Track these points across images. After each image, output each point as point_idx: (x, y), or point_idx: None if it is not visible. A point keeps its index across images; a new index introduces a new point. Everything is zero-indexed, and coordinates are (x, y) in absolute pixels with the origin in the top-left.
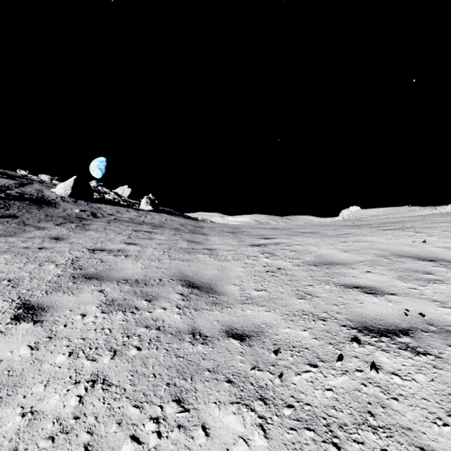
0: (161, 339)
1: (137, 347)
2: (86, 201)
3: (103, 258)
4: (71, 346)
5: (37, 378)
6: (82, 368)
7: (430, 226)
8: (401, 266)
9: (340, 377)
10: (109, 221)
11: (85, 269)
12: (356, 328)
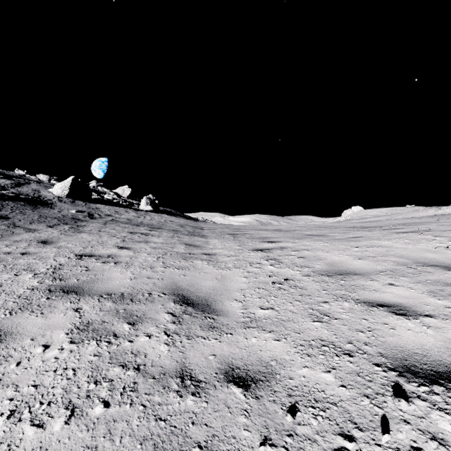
0: (138, 386)
1: (105, 400)
2: (84, 202)
3: (89, 266)
4: (16, 399)
5: None
6: (19, 441)
7: (449, 229)
8: (428, 277)
9: None
10: (105, 222)
11: (66, 280)
12: (395, 368)
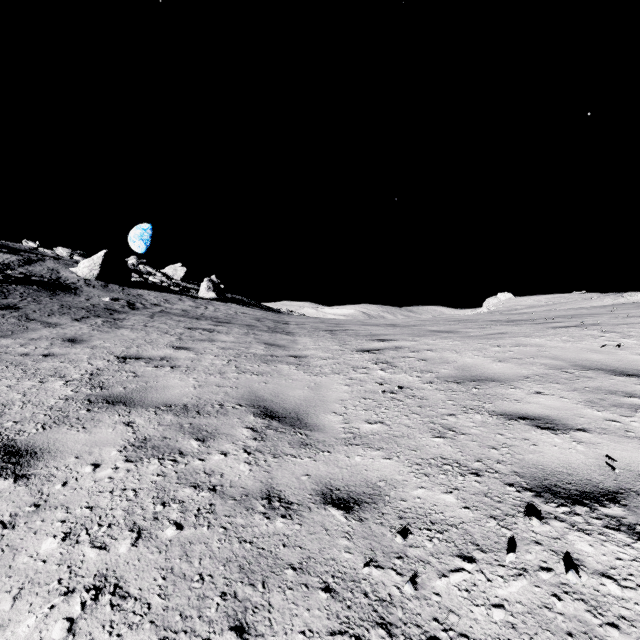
0: (216, 508)
1: (177, 522)
2: (121, 286)
3: (137, 371)
4: (69, 521)
5: (4, 582)
6: (81, 563)
7: (624, 322)
8: (588, 383)
9: (514, 581)
10: (153, 314)
11: (109, 388)
12: (532, 488)
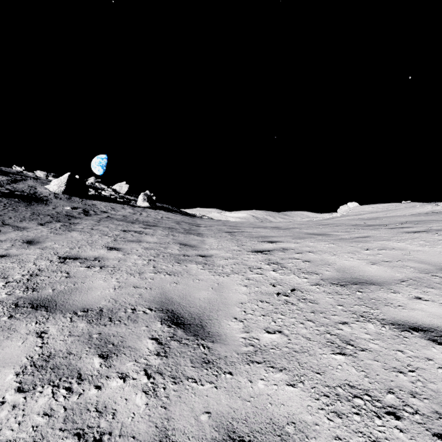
0: None
1: None
2: (80, 198)
3: (71, 271)
4: None
5: None
6: None
7: None
8: None
9: None
10: (100, 219)
11: (39, 290)
12: None
